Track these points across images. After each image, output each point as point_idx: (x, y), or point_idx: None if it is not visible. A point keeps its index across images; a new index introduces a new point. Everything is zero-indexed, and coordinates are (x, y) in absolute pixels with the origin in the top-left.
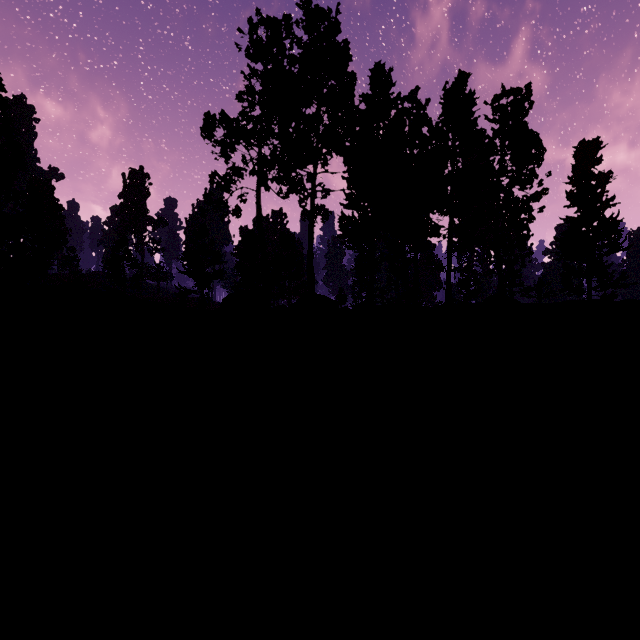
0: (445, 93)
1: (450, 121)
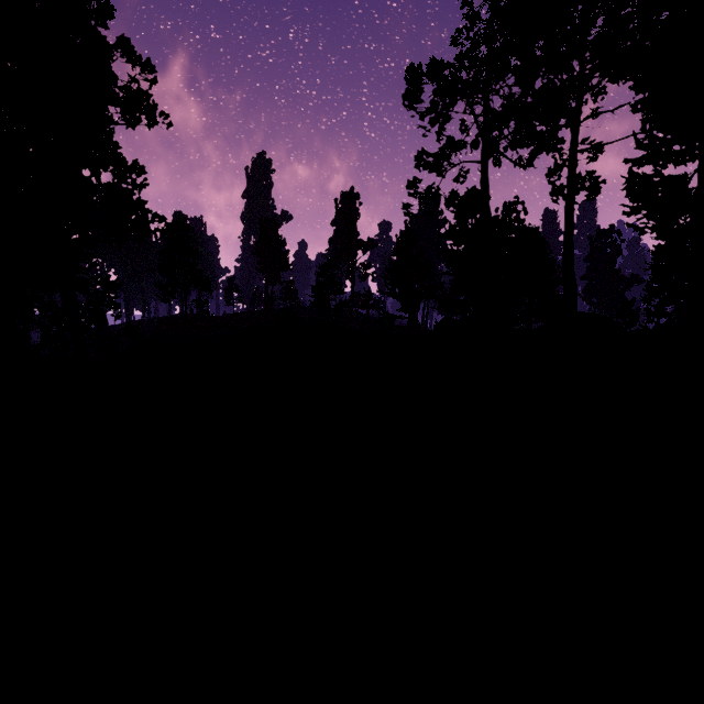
0: None
1: None
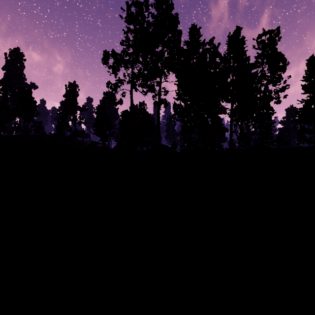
0: (229, 38)
1: (231, 53)
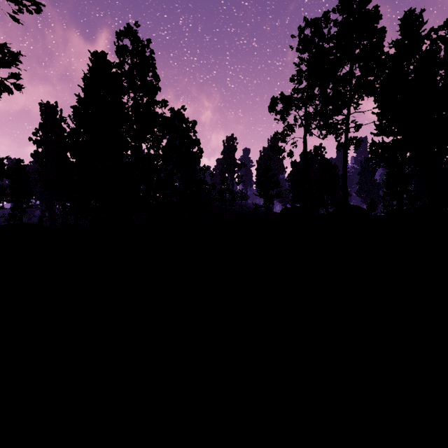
0: None
1: None
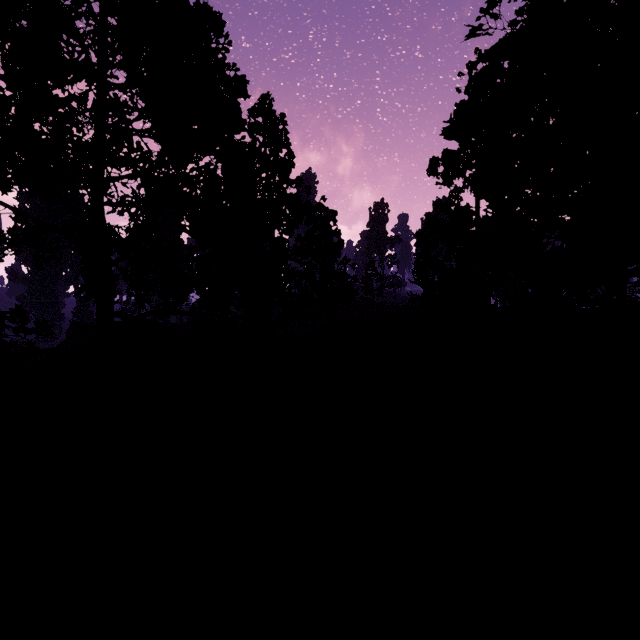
0: None
1: None
